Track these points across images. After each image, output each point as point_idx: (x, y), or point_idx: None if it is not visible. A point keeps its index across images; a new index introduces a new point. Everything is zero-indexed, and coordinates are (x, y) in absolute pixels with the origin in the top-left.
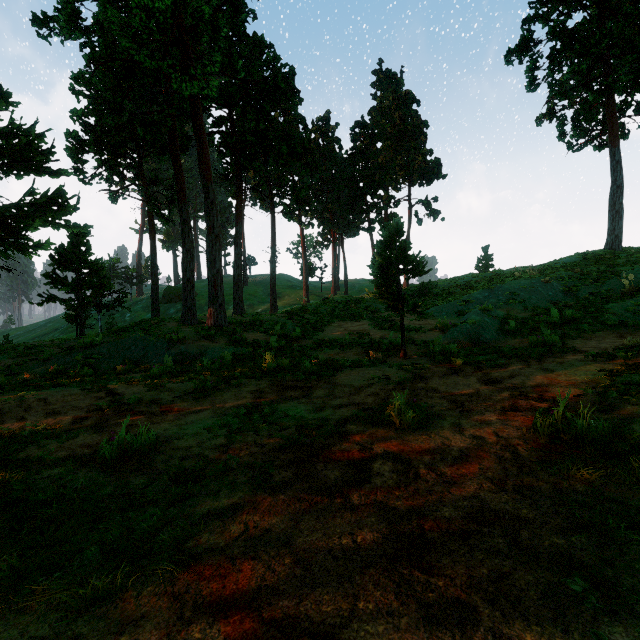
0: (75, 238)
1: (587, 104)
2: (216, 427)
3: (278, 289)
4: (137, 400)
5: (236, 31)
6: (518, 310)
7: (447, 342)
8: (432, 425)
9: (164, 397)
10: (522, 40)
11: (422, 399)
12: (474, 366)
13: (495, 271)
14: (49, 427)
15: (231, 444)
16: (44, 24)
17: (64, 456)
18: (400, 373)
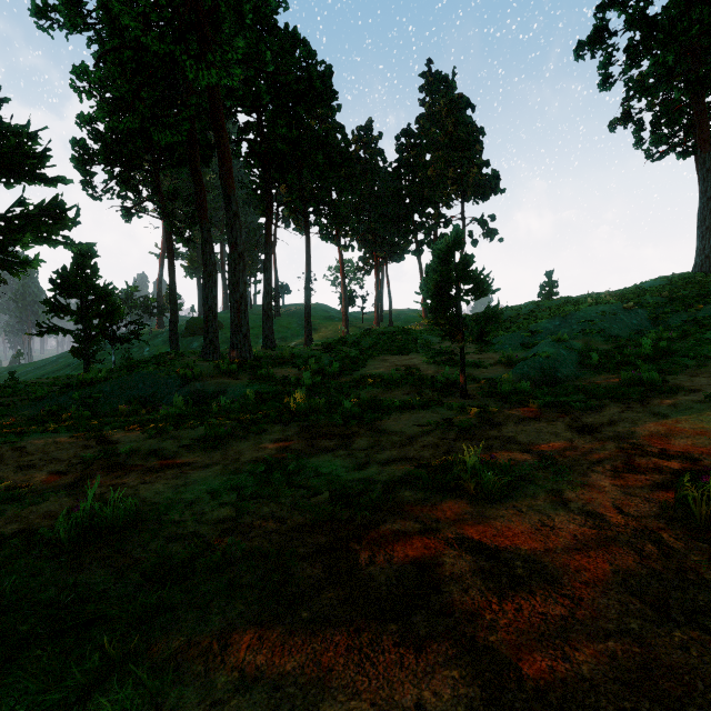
0: (80, 259)
1: (669, 105)
2: (223, 491)
3: (314, 320)
4: (132, 451)
5: (265, 23)
6: (597, 341)
7: (516, 379)
8: (520, 492)
9: (166, 447)
10: (595, 30)
11: (498, 453)
12: (558, 409)
13: (563, 298)
14: (12, 487)
15: (239, 517)
16: (44, 14)
17: (14, 531)
18: (463, 417)
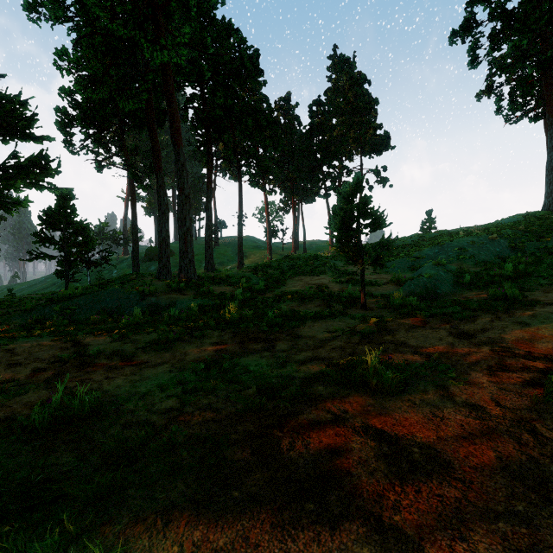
0: (61, 201)
1: (524, 80)
2: (170, 385)
3: (245, 249)
4: (99, 352)
5: (207, 16)
6: (468, 265)
7: (405, 294)
8: (413, 388)
9: (126, 349)
10: (465, 21)
11: (393, 354)
12: (440, 318)
13: (440, 231)
14: (2, 381)
15: (183, 408)
16: (34, 9)
17: None
18: (364, 325)
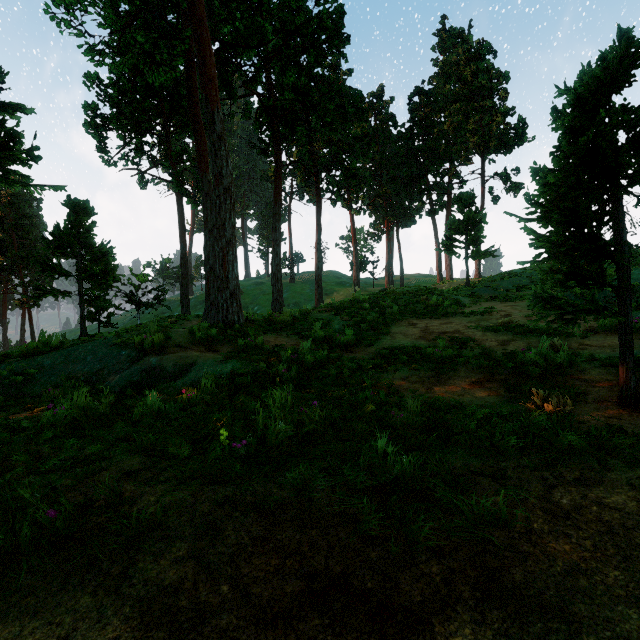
0: (73, 216)
1: None
2: None
3: (326, 286)
4: None
5: None
6: None
7: None
8: None
9: None
10: None
11: None
12: None
13: None
14: None
15: None
16: None
17: None
18: None
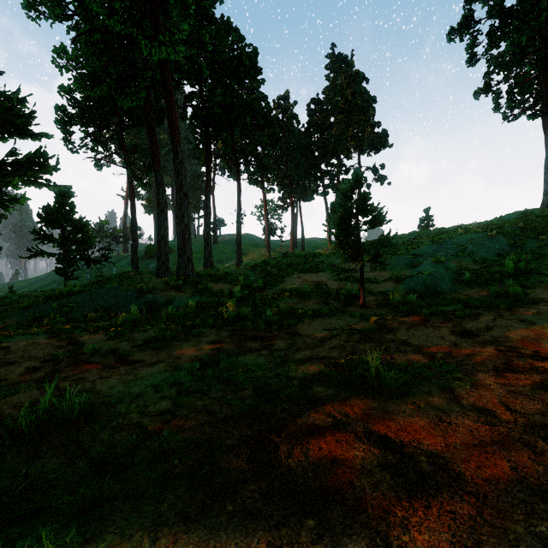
0: (60, 198)
1: (522, 78)
2: (165, 385)
3: (244, 246)
4: (94, 350)
5: (205, 15)
6: (468, 262)
7: (404, 292)
8: (416, 389)
9: (122, 347)
10: (464, 19)
11: (394, 354)
12: (441, 316)
13: (438, 229)
14: None
15: (177, 410)
16: (33, 7)
17: None
18: (364, 323)
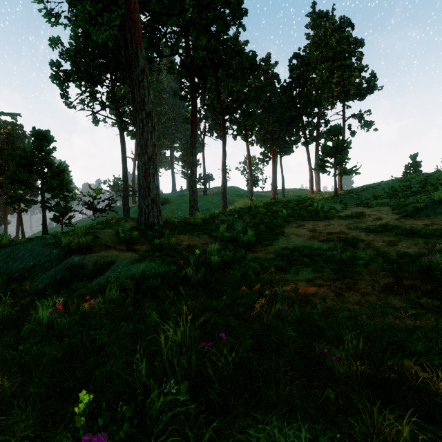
0: (37, 142)
1: None
2: None
3: (229, 197)
4: None
5: None
6: None
7: None
8: None
9: None
10: None
11: None
12: None
13: None
14: None
15: None
16: None
17: None
18: None
